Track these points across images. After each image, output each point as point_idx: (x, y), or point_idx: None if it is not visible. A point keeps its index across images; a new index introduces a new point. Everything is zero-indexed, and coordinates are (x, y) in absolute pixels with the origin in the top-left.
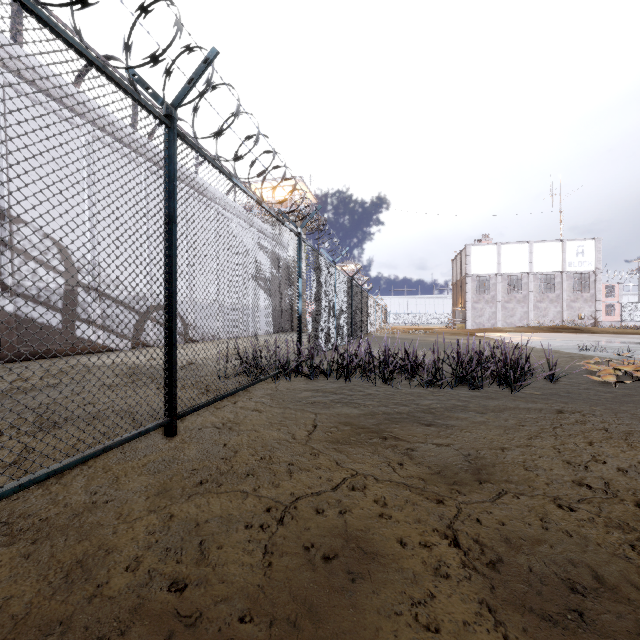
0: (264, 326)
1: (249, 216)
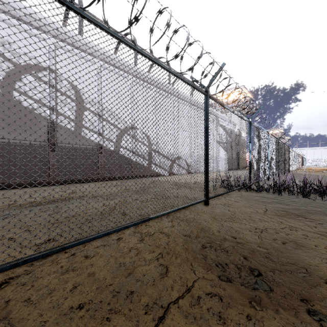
0: (223, 166)
1: (215, 112)
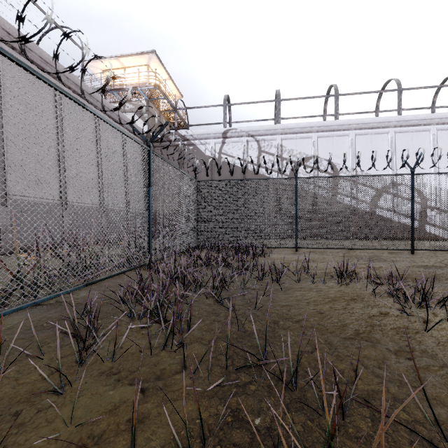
0: None
1: None
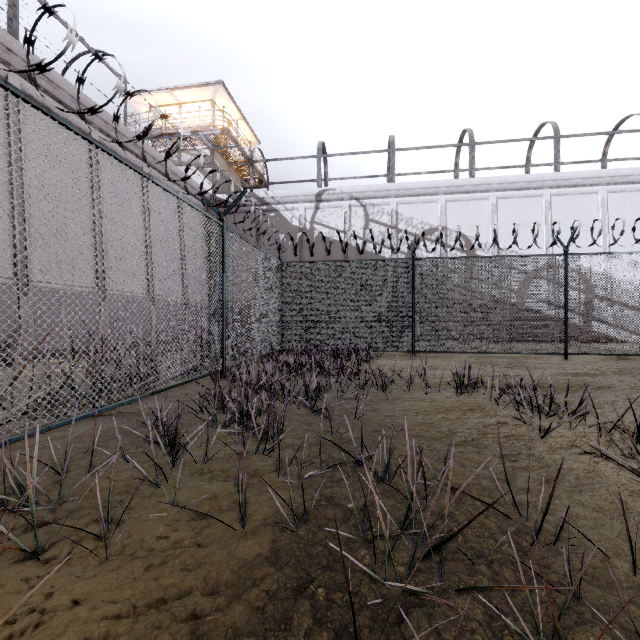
0: None
1: None
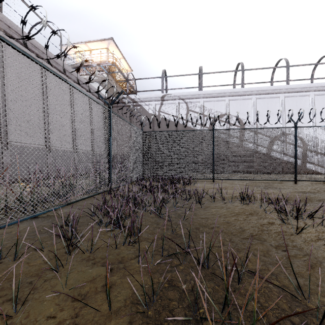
0: None
1: None
